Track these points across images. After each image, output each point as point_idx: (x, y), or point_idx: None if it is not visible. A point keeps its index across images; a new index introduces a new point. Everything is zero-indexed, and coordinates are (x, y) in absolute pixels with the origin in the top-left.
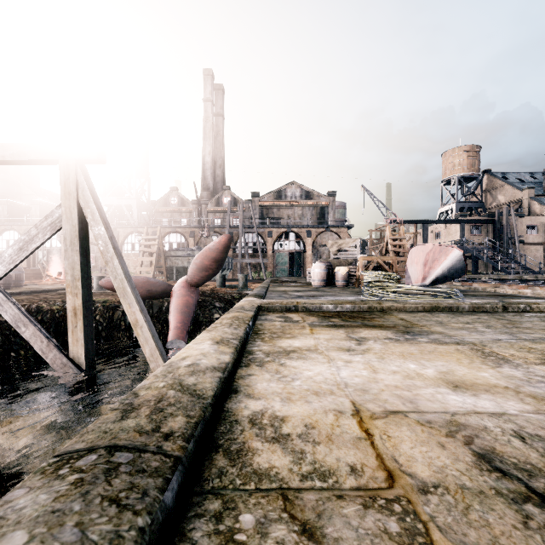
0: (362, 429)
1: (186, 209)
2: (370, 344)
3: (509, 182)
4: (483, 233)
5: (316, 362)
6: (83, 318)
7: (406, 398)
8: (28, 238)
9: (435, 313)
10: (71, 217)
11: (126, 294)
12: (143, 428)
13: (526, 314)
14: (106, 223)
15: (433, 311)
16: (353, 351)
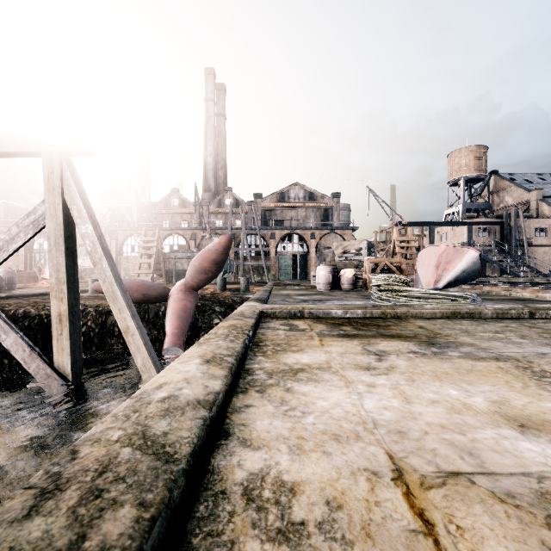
0: (414, 511)
1: (187, 211)
2: (393, 360)
3: (517, 183)
4: (490, 235)
5: (331, 386)
6: (68, 325)
7: (462, 446)
8: (8, 237)
9: (456, 320)
10: (56, 214)
11: (116, 298)
12: (52, 544)
13: None
14: (93, 221)
15: (453, 317)
16: (375, 369)
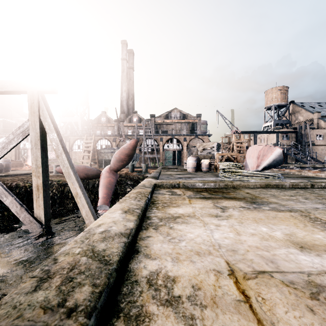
0: (239, 290)
1: (110, 125)
2: (231, 211)
3: (305, 108)
4: (290, 139)
5: (195, 226)
6: (42, 192)
7: (267, 258)
8: (8, 140)
9: (268, 189)
10: (35, 127)
11: (70, 176)
12: (49, 303)
13: None
14: (57, 131)
15: (266, 187)
16: (220, 217)
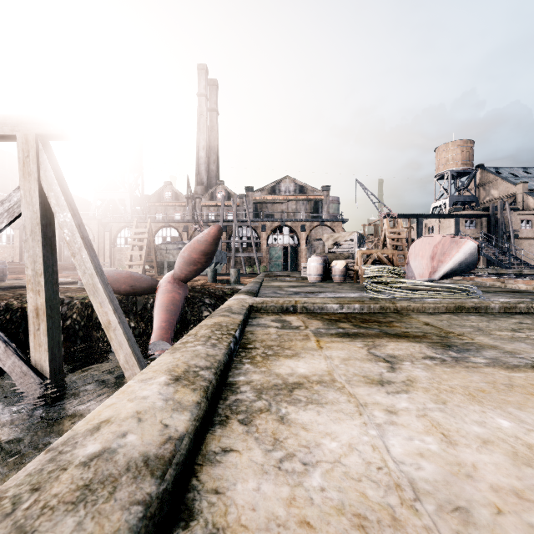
0: None
1: (180, 204)
2: (409, 369)
3: (503, 177)
4: (477, 228)
5: (338, 412)
6: (46, 320)
7: None
8: None
9: (462, 315)
10: (32, 202)
11: (96, 291)
12: None
13: None
14: (73, 209)
15: (457, 312)
16: (390, 384)
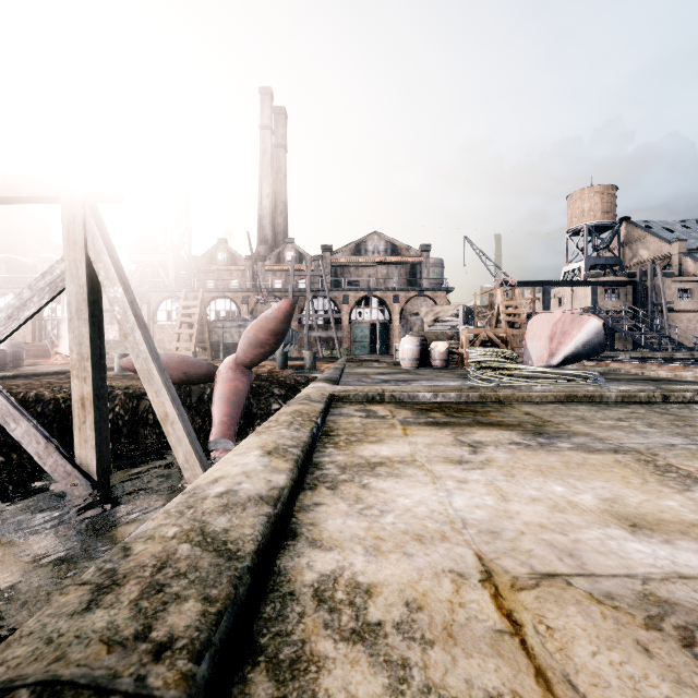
0: (501, 612)
1: (237, 268)
2: (491, 452)
3: (654, 233)
4: (620, 299)
5: (415, 482)
6: (93, 411)
7: (562, 547)
8: (19, 302)
9: (571, 405)
10: (78, 274)
11: (152, 378)
12: (118, 633)
13: (696, 406)
14: (124, 283)
15: (568, 401)
16: (468, 463)
